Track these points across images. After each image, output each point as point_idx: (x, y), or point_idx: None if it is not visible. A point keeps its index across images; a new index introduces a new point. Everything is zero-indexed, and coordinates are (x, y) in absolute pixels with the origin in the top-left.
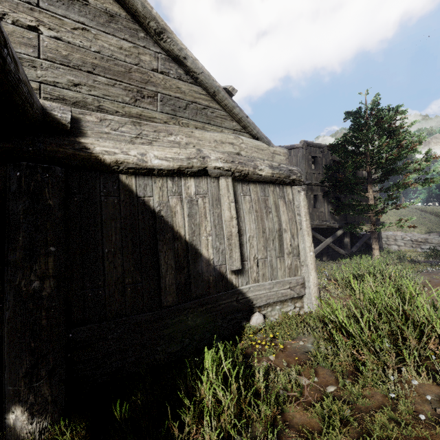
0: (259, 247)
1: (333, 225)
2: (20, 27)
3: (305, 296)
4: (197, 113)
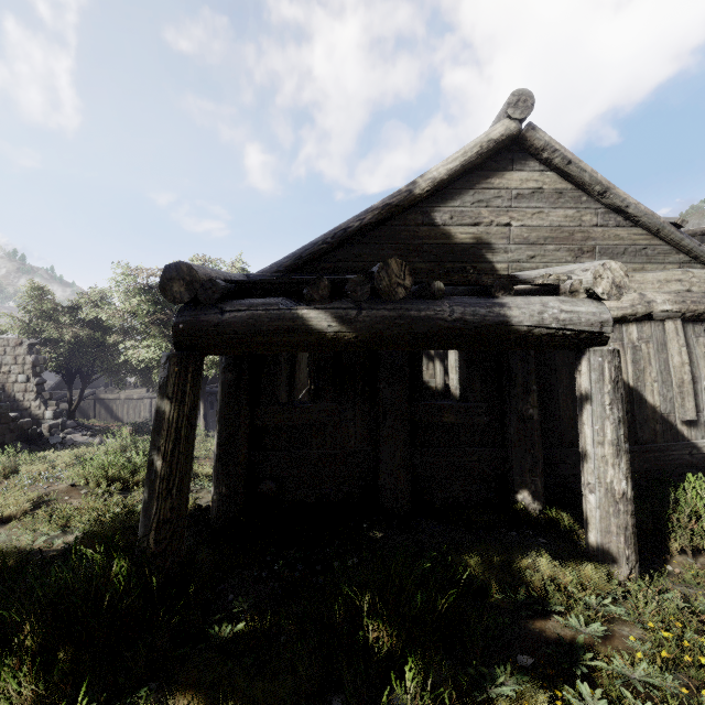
0: None
1: None
2: (500, 227)
3: None
4: (636, 255)
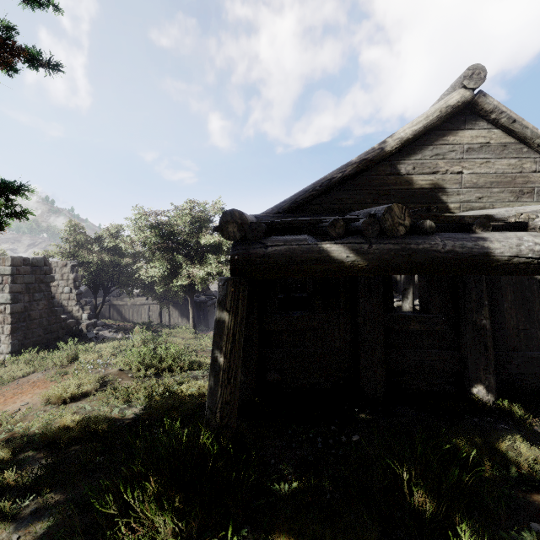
0: None
1: None
2: (453, 174)
3: None
4: None
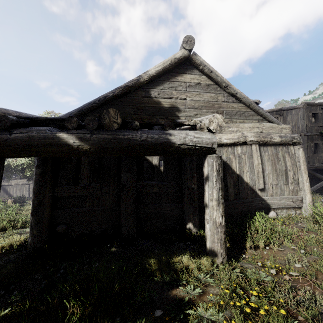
0: (273, 178)
1: None
2: (181, 100)
3: (303, 208)
4: (240, 116)
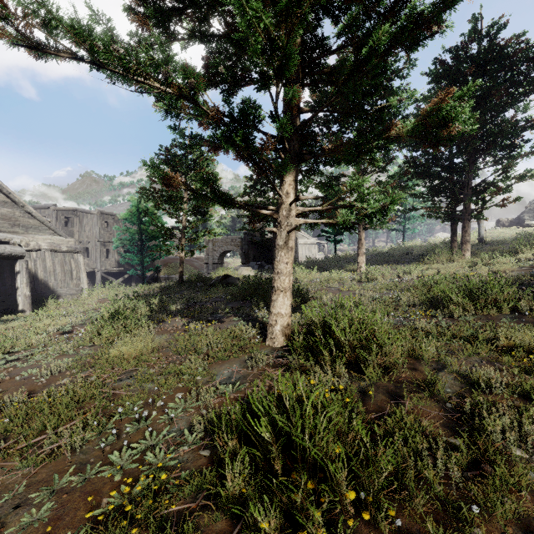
0: (62, 276)
1: (122, 270)
2: None
3: (83, 295)
4: (36, 229)
